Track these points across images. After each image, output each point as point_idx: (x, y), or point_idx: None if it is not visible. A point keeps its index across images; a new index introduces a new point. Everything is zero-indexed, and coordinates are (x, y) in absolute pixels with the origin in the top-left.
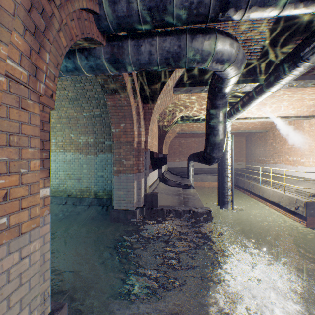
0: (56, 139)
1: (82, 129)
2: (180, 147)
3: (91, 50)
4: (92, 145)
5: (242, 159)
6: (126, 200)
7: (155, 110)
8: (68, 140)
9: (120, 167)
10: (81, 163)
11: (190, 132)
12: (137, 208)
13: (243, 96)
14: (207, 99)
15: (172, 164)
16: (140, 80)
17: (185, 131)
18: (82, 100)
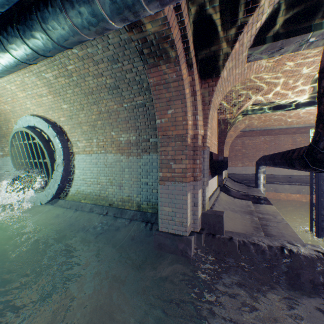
0: (97, 138)
1: (124, 124)
2: (244, 149)
3: None
4: (134, 145)
5: None
6: (176, 220)
7: (218, 88)
8: (109, 139)
9: (167, 173)
10: (123, 166)
11: (260, 128)
12: (191, 234)
13: None
14: None
15: (232, 169)
16: (196, 41)
17: (252, 128)
18: (121, 86)
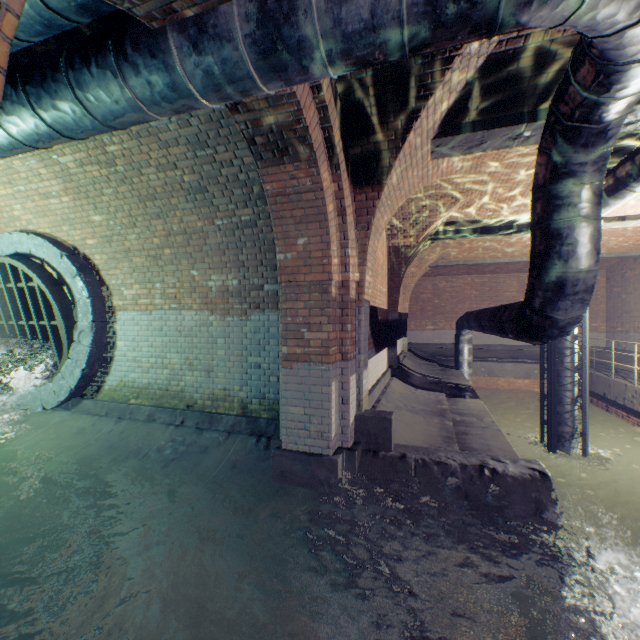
0: (163, 281)
1: (216, 257)
2: (437, 298)
3: (206, 18)
4: (235, 295)
5: (596, 325)
6: (311, 428)
7: (383, 202)
8: (186, 282)
9: (296, 347)
10: (214, 334)
11: (463, 261)
12: (337, 452)
13: (635, 149)
14: (540, 155)
15: (416, 335)
16: (346, 124)
17: (451, 261)
18: (212, 189)
